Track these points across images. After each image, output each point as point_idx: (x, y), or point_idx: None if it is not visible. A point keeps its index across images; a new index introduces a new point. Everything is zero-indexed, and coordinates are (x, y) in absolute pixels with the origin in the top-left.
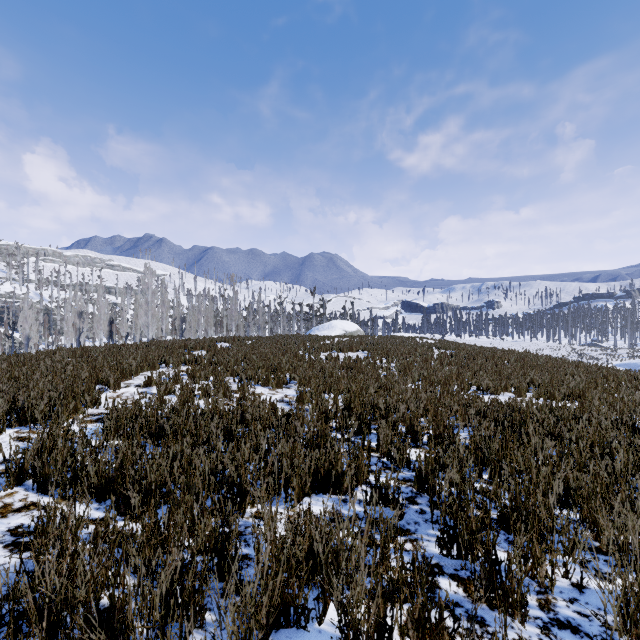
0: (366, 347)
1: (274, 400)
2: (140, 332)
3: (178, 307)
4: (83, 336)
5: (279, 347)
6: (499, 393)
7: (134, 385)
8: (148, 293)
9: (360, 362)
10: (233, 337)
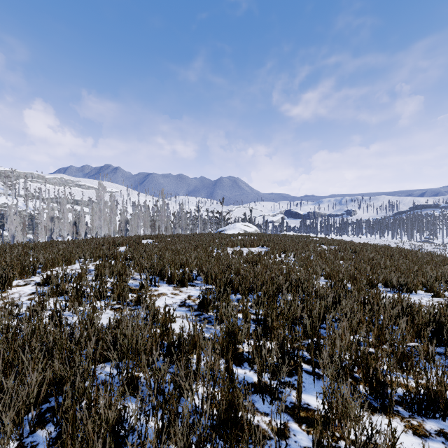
0: (265, 243)
1: (170, 309)
2: (95, 232)
3: (123, 213)
4: (55, 235)
5: (192, 243)
6: (412, 291)
7: (34, 283)
8: (101, 203)
9: (262, 256)
10: (157, 235)
